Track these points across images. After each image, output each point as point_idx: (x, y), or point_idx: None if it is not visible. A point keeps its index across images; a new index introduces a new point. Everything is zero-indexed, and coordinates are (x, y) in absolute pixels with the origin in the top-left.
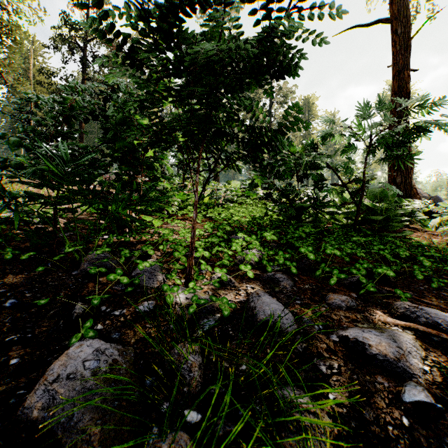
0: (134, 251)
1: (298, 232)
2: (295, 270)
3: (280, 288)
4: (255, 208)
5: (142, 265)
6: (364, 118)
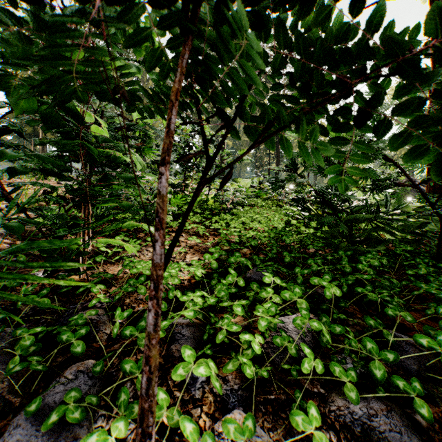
0: (59, 327)
1: (362, 266)
2: (426, 409)
3: None
4: (269, 211)
5: None
6: None
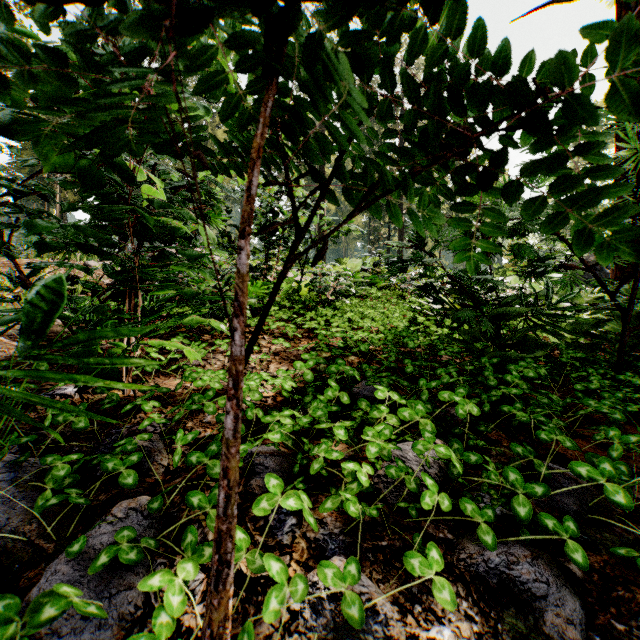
0: (100, 456)
1: (511, 377)
2: (582, 554)
3: (548, 639)
4: (387, 305)
5: (6, 634)
6: (635, 126)
